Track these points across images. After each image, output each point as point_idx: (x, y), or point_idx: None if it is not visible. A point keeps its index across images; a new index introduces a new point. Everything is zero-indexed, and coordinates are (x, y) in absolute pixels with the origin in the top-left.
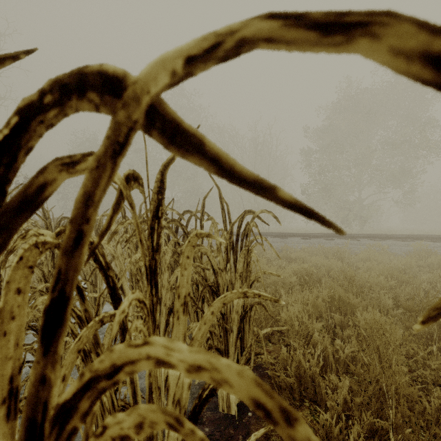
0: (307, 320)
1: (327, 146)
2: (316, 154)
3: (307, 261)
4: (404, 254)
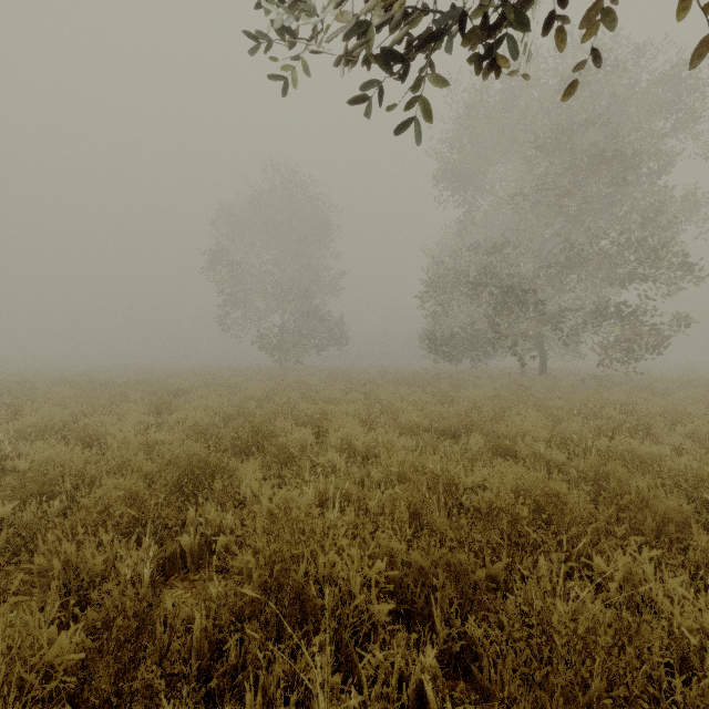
0: None
1: None
2: None
3: None
4: None
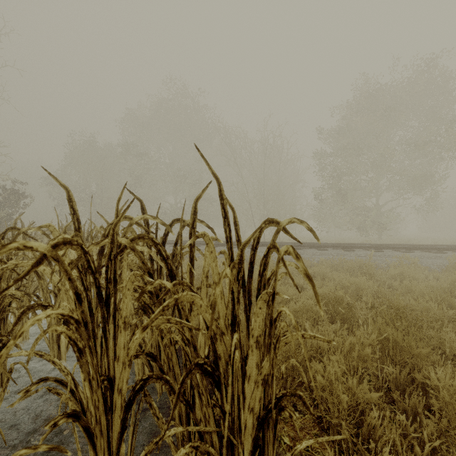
0: (356, 387)
1: (343, 148)
2: (331, 157)
3: (329, 278)
4: (437, 268)
